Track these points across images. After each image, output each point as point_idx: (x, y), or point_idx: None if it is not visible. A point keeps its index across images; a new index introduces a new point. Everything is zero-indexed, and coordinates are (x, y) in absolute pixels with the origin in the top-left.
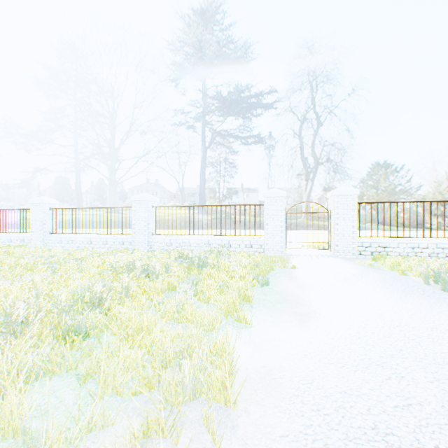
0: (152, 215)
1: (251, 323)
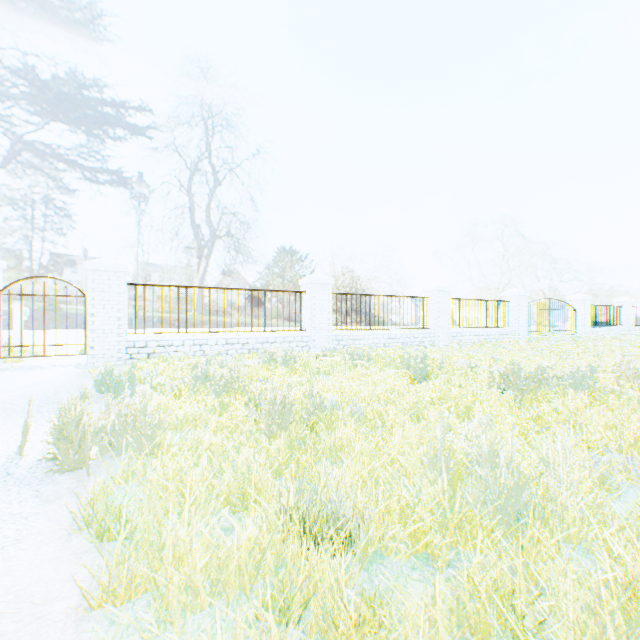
0: None
1: None
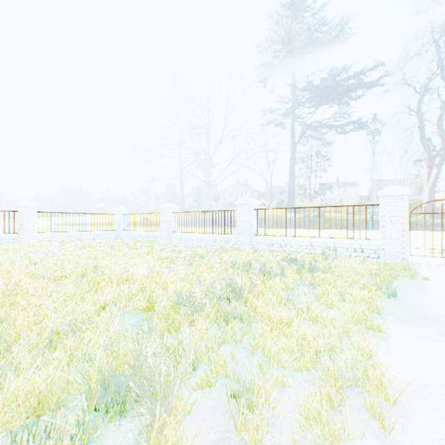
0: (253, 217)
1: (386, 334)
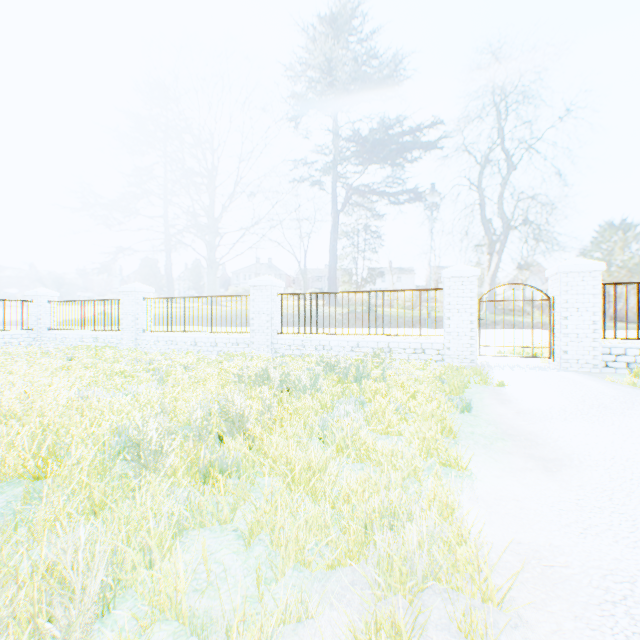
0: (276, 306)
1: (468, 470)
